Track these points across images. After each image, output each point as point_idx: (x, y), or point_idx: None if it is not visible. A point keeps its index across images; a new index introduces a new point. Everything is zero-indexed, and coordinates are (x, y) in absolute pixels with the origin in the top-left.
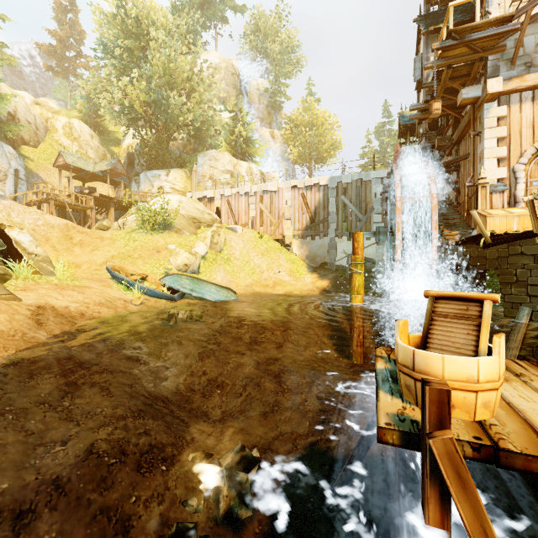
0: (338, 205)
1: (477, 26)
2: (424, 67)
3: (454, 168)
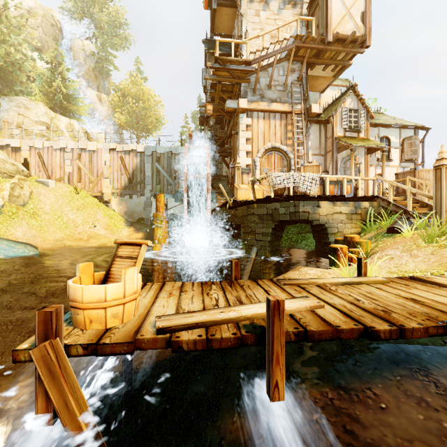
0: (153, 170)
1: (232, 60)
2: (204, 77)
3: (228, 154)
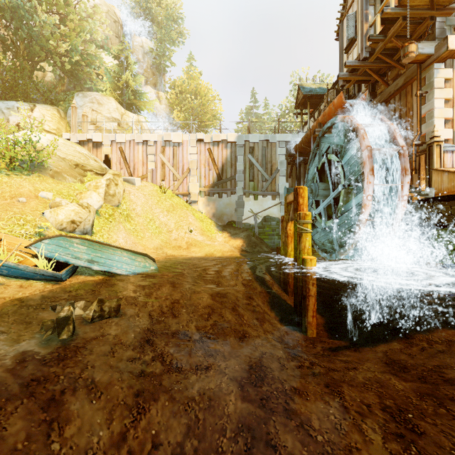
0: (245, 164)
1: None
2: (384, 12)
3: None
